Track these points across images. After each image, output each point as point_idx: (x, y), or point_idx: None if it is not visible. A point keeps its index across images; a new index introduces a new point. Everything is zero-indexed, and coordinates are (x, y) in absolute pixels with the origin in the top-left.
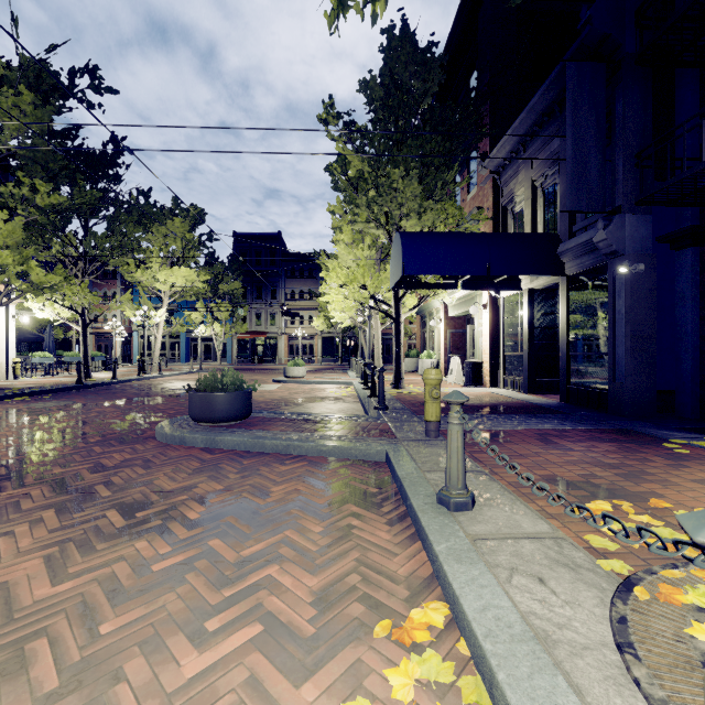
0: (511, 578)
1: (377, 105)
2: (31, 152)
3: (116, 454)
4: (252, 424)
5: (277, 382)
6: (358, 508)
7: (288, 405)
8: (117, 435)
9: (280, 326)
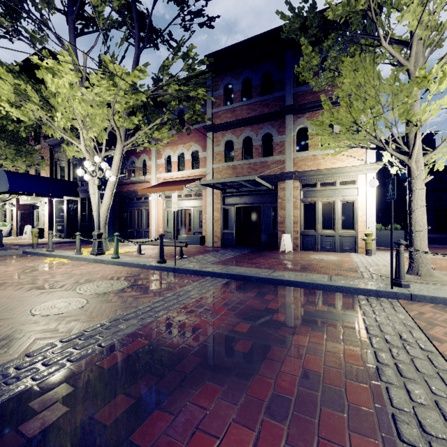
0: (63, 253)
1: None
2: None
3: None
4: None
5: None
6: (25, 257)
7: None
8: None
9: None
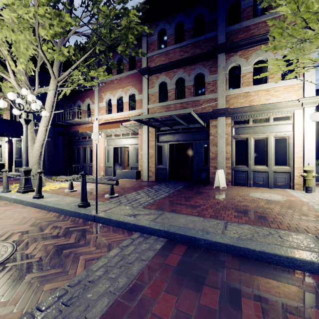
0: None
1: None
2: None
3: None
4: None
5: None
6: None
7: None
8: None
9: None
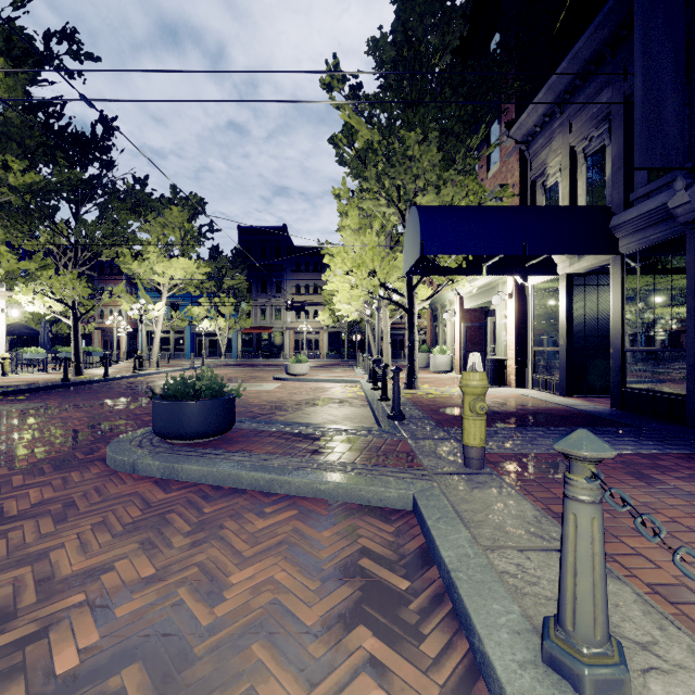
0: None
1: (387, 68)
2: (4, 127)
3: (35, 490)
4: (233, 441)
5: (277, 380)
6: (378, 641)
7: (284, 410)
8: (60, 455)
9: (285, 321)
